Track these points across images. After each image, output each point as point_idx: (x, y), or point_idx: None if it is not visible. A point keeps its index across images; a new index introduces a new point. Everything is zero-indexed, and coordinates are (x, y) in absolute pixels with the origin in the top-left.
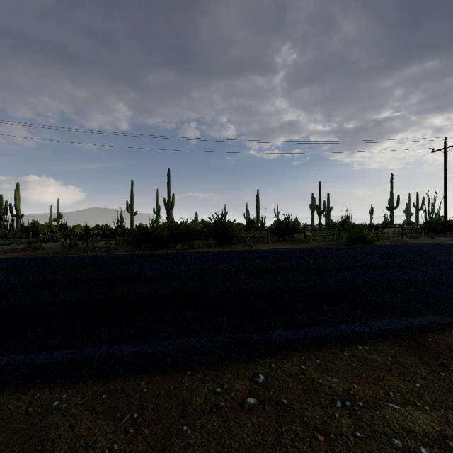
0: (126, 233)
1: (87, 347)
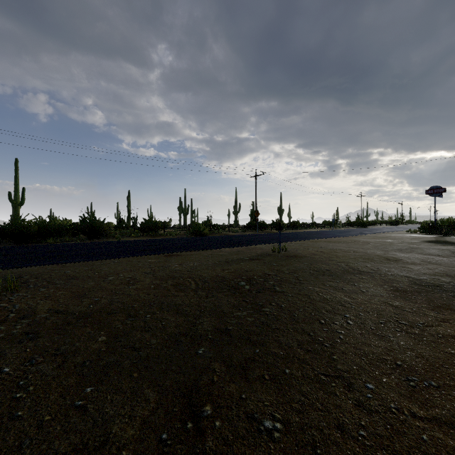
0: None
1: (45, 262)
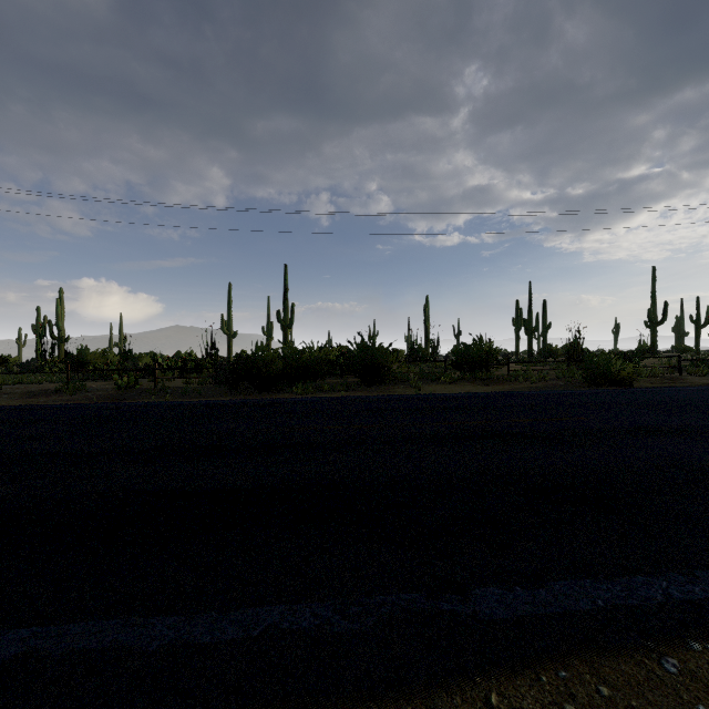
0: (218, 365)
1: (80, 618)
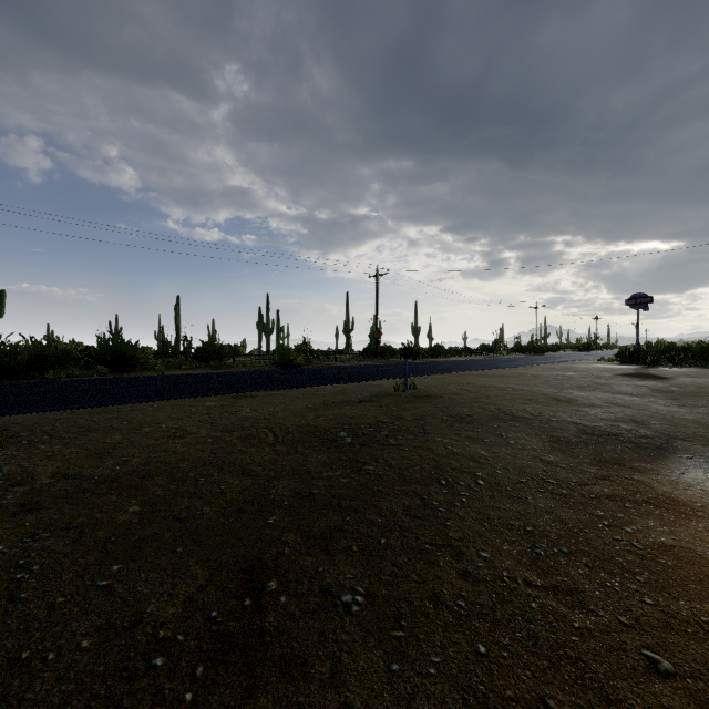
0: None
1: (43, 408)
